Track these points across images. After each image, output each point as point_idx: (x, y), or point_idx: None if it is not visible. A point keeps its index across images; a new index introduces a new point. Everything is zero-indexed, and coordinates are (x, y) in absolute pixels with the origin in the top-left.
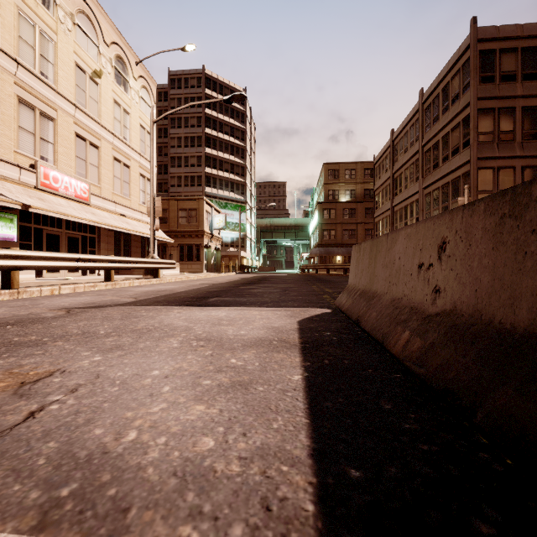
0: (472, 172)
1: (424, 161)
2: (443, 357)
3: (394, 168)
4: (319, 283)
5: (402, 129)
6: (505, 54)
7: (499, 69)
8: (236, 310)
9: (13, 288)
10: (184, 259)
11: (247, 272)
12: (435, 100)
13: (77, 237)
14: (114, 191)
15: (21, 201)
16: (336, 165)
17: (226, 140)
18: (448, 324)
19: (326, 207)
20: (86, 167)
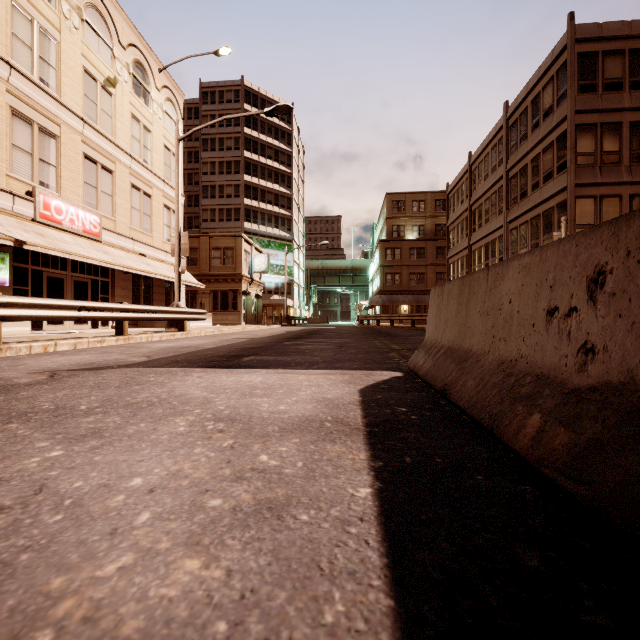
0: (569, 202)
1: (509, 189)
2: (624, 468)
3: (472, 198)
4: (382, 337)
5: (481, 151)
6: (609, 57)
7: (602, 75)
8: (276, 374)
9: None
10: (217, 309)
11: (295, 324)
12: (523, 115)
13: (86, 282)
14: (132, 226)
15: (13, 236)
16: (402, 196)
17: (270, 166)
18: (621, 407)
19: (390, 246)
20: (96, 196)
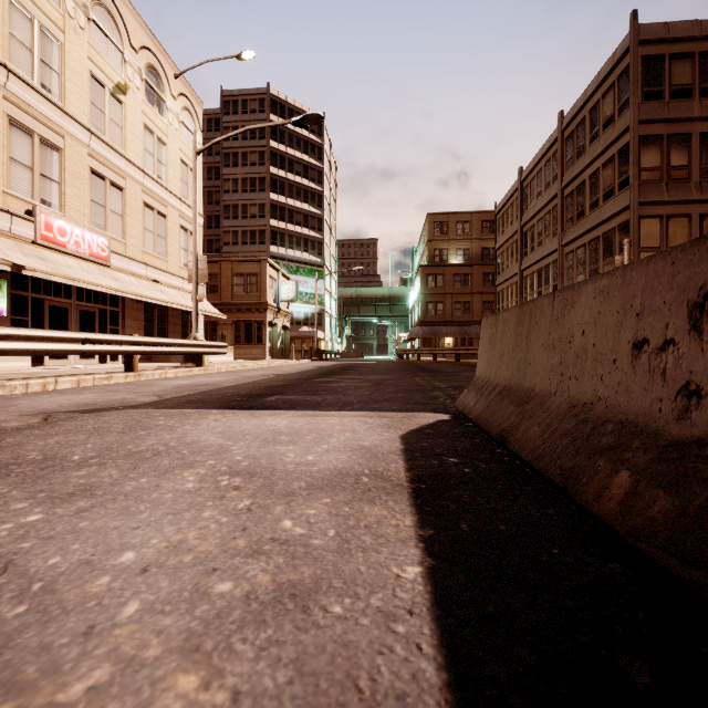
0: (632, 222)
1: (565, 209)
2: None
3: (523, 218)
4: (424, 373)
5: (534, 166)
6: (677, 61)
7: (669, 81)
8: (304, 417)
9: None
10: (240, 341)
11: (326, 358)
12: (580, 125)
13: (93, 311)
14: (145, 249)
15: (11, 260)
16: (445, 216)
17: (298, 183)
18: None
19: (431, 272)
20: (105, 215)
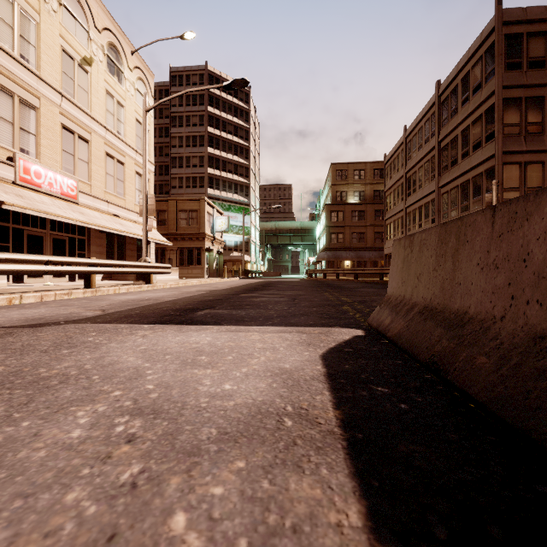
0: (497, 167)
1: (441, 158)
2: None
3: (407, 166)
4: (331, 289)
5: (416, 125)
6: (533, 38)
7: (526, 54)
8: (227, 332)
9: None
10: (184, 263)
11: (252, 277)
12: (454, 91)
13: (64, 239)
14: (106, 190)
15: None
16: (345, 165)
17: (230, 140)
18: None
19: (334, 209)
20: (74, 162)
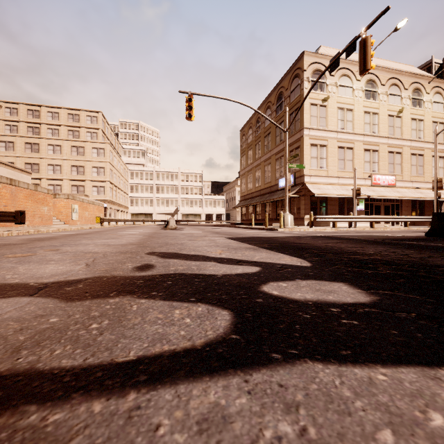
0: None
1: None
2: None
3: None
4: None
5: None
6: None
7: None
8: None
9: (373, 227)
10: None
11: None
12: None
13: (388, 205)
14: (411, 174)
15: (366, 194)
16: None
17: None
18: None
19: None
20: (393, 167)
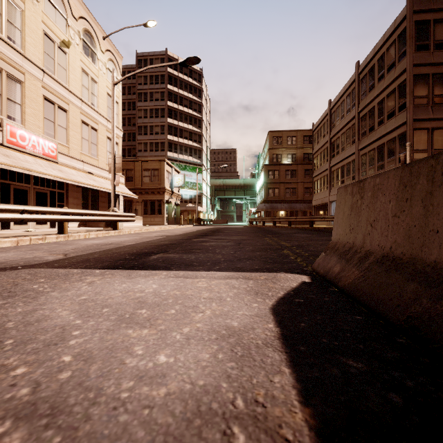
0: (409, 132)
1: (360, 125)
2: None
3: (332, 133)
4: (270, 235)
5: (339, 99)
6: (439, 24)
7: (433, 38)
8: (175, 278)
9: None
10: (147, 213)
11: (203, 224)
12: (371, 70)
13: (45, 192)
14: (82, 151)
15: None
16: (280, 133)
17: (186, 112)
18: None
19: (271, 169)
20: (54, 128)
